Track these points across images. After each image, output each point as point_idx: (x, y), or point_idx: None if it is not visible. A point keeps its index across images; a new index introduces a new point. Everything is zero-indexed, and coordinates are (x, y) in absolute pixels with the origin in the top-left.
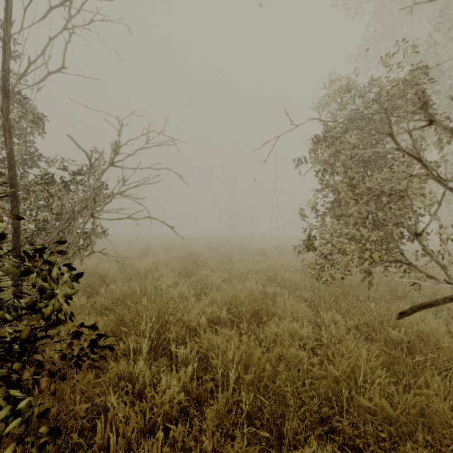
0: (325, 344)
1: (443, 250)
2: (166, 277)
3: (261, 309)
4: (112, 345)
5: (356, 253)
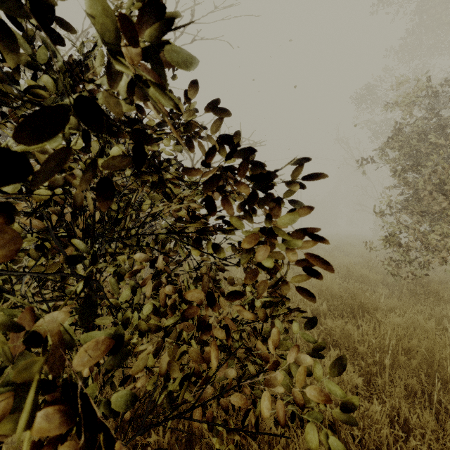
0: (449, 337)
1: None
2: (234, 272)
3: (364, 303)
4: (288, 327)
5: None
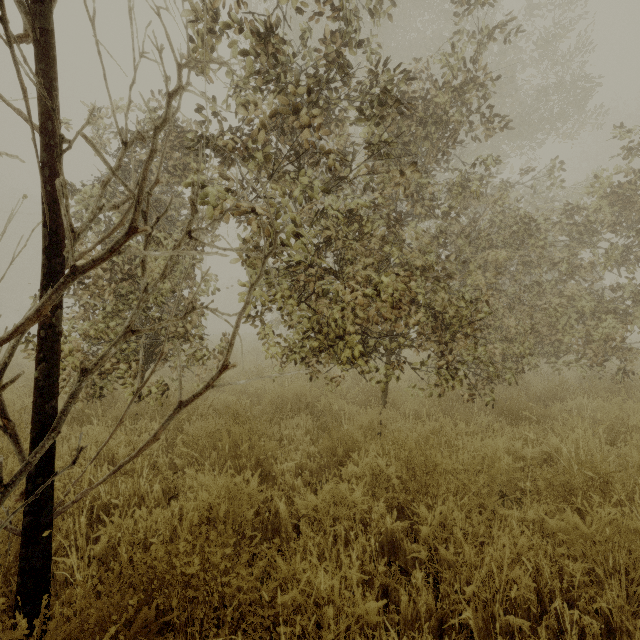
0: None
1: (218, 348)
2: None
3: None
4: None
5: (78, 358)
